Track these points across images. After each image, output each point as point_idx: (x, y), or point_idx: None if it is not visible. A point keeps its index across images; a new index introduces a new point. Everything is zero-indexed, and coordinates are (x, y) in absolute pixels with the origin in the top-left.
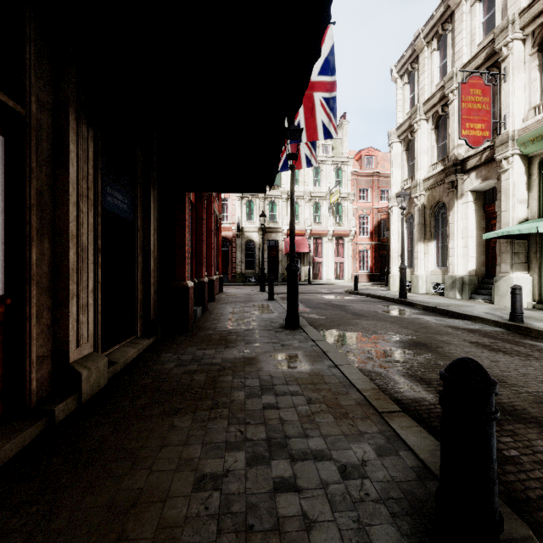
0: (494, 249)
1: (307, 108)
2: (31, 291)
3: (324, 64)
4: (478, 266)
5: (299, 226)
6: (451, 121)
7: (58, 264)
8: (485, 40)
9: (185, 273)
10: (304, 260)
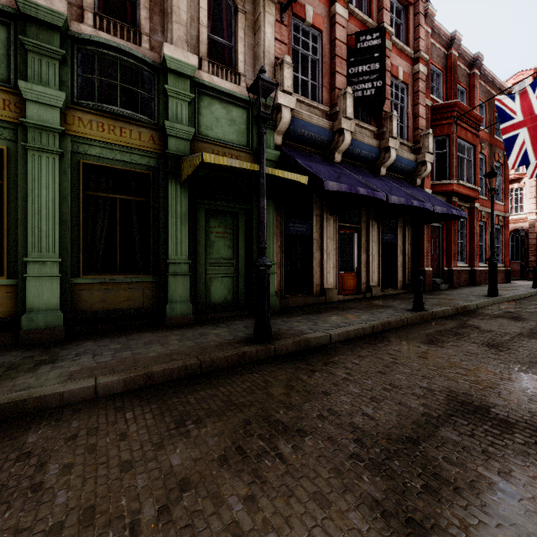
0: None
1: (533, 135)
2: (361, 266)
3: None
4: None
5: None
6: None
7: (367, 260)
8: None
9: (424, 263)
10: None
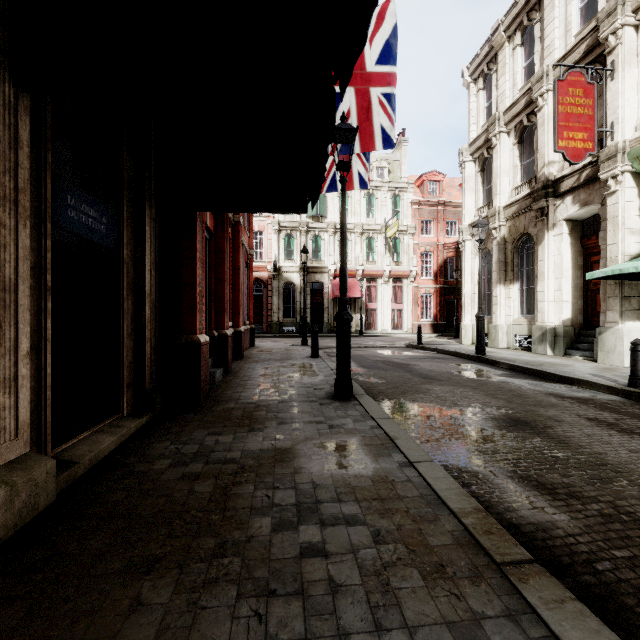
0: (594, 293)
1: (362, 106)
2: None
3: (384, 50)
4: (575, 314)
5: (348, 265)
6: (540, 133)
7: None
8: (584, 29)
9: (196, 324)
10: (354, 306)
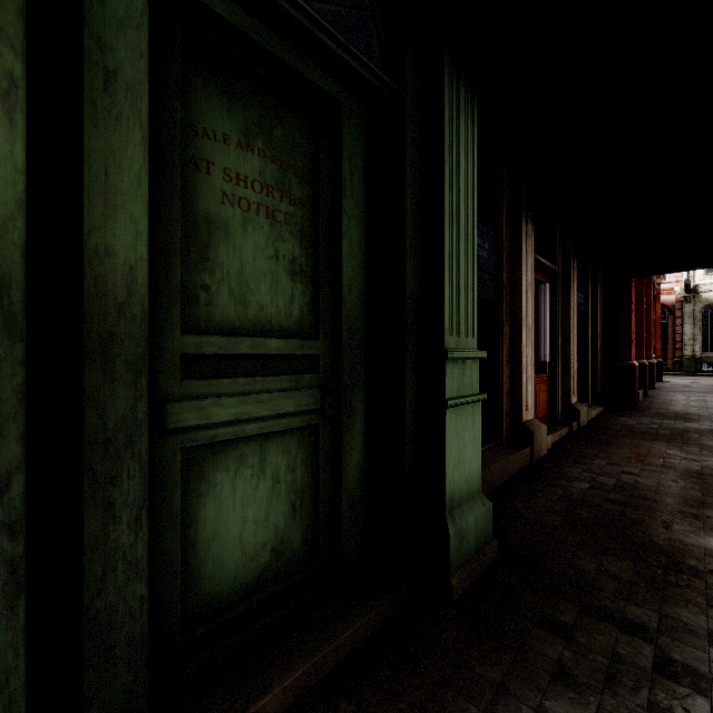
0: None
1: None
2: (559, 360)
3: None
4: None
5: None
6: None
7: (563, 346)
8: None
9: (631, 353)
10: None
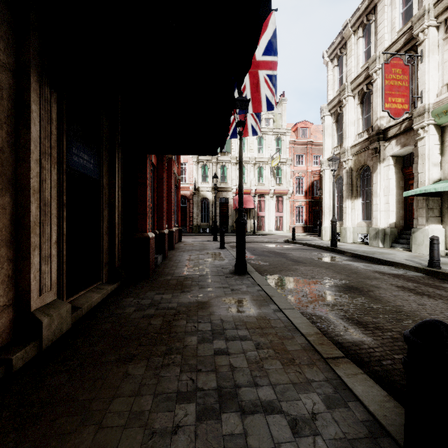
0: (411, 205)
1: (253, 83)
2: None
3: (268, 46)
4: (398, 220)
5: (245, 186)
6: (375, 97)
7: (20, 217)
8: (404, 27)
9: (146, 226)
10: (249, 214)
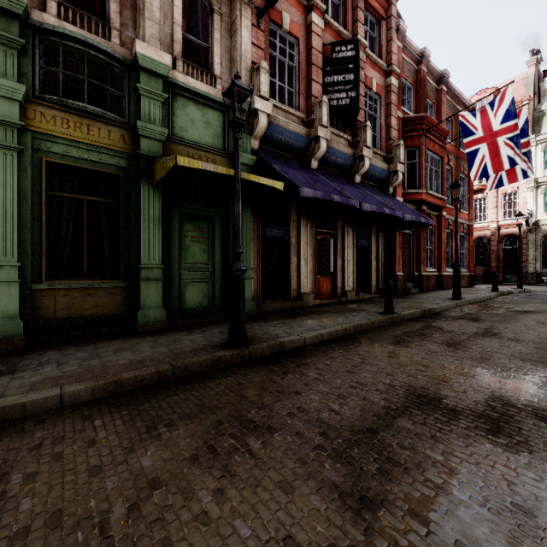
0: None
1: (491, 150)
2: (337, 271)
3: (505, 115)
4: None
5: None
6: None
7: (343, 265)
8: None
9: (396, 268)
10: None
